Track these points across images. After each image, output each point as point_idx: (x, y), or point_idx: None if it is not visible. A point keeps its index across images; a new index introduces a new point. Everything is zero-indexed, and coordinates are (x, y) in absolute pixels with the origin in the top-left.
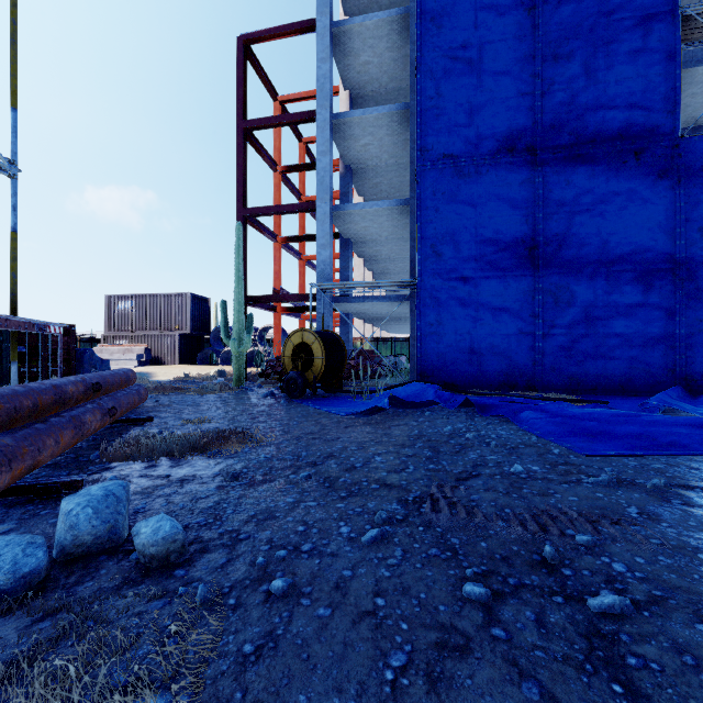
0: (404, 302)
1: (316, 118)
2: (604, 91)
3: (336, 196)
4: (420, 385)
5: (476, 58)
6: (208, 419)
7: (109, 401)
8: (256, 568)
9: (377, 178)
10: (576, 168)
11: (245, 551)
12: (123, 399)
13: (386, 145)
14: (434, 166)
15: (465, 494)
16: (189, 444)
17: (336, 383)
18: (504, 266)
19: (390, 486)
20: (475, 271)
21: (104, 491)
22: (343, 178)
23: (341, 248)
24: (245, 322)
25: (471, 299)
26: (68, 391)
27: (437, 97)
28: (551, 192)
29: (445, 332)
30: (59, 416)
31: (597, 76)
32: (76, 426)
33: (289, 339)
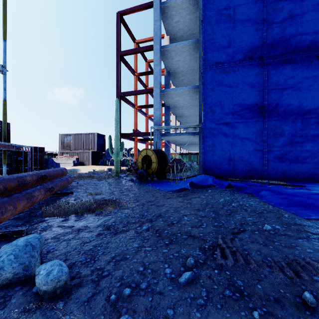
0: (196, 135)
1: (153, 48)
2: (300, 26)
3: (163, 86)
4: (204, 176)
5: (232, 13)
6: (99, 192)
7: (50, 184)
8: (109, 303)
9: (182, 77)
10: (285, 66)
11: (104, 287)
12: (58, 183)
13: (186, 60)
14: (211, 68)
15: (239, 245)
16: (86, 207)
17: (163, 175)
18: (247, 116)
19: (193, 236)
20: (231, 119)
21: (25, 242)
22: (166, 77)
23: (165, 110)
24: (120, 145)
25: (230, 133)
26: (27, 180)
27: (212, 34)
28: (272, 79)
29: (216, 150)
30: (19, 193)
31: (296, 18)
32: (28, 198)
33: (140, 153)
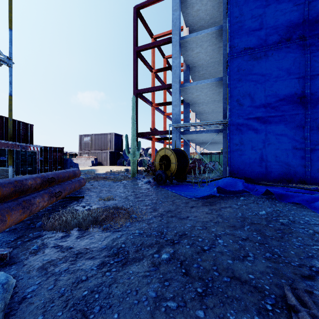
0: (219, 133)
1: (172, 40)
2: None
3: (181, 82)
4: (232, 179)
5: None
6: (112, 197)
7: (57, 188)
8: None
9: (202, 71)
10: None
11: None
12: (68, 186)
13: (208, 52)
14: (238, 55)
15: None
16: (93, 219)
17: (183, 177)
18: (283, 109)
19: (240, 280)
20: (264, 113)
21: None
22: (185, 72)
23: (184, 107)
24: (137, 145)
25: (261, 129)
26: (27, 184)
27: (240, 16)
28: (316, 62)
29: (245, 148)
30: (14, 201)
31: None
32: (24, 207)
33: (158, 153)
